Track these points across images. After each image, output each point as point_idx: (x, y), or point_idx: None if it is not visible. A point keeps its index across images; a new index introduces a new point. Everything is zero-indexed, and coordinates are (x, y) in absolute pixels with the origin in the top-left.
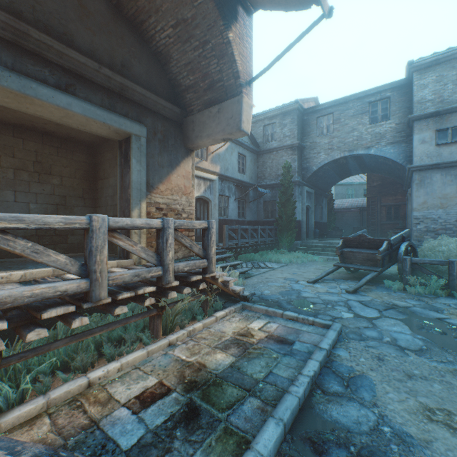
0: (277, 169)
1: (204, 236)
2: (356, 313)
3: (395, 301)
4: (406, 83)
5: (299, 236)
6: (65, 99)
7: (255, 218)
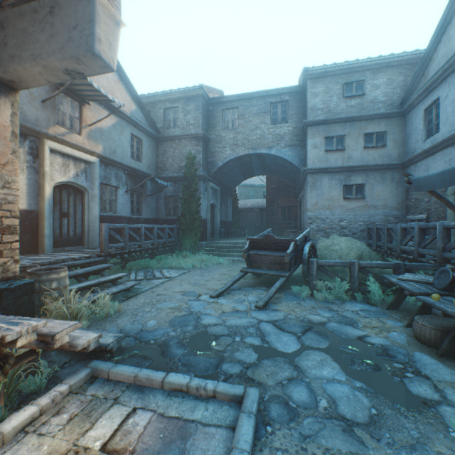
0: (180, 160)
1: None
2: (273, 348)
3: (310, 315)
4: (301, 91)
5: (204, 236)
6: None
7: (155, 215)
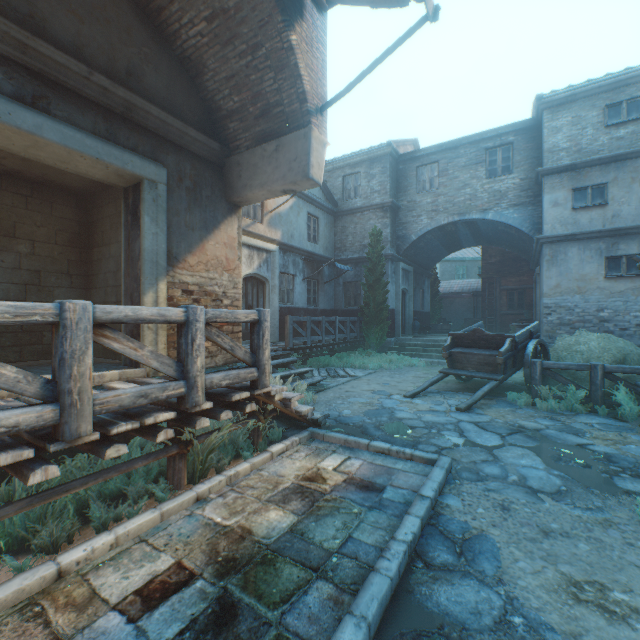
0: (362, 237)
1: (253, 333)
2: (471, 441)
3: (523, 422)
4: (534, 125)
5: (393, 331)
6: (31, 118)
7: (332, 305)
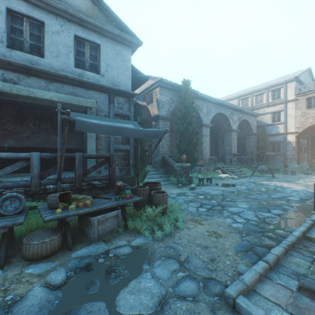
0: None
1: None
2: None
3: None
4: None
5: None
6: None
7: None
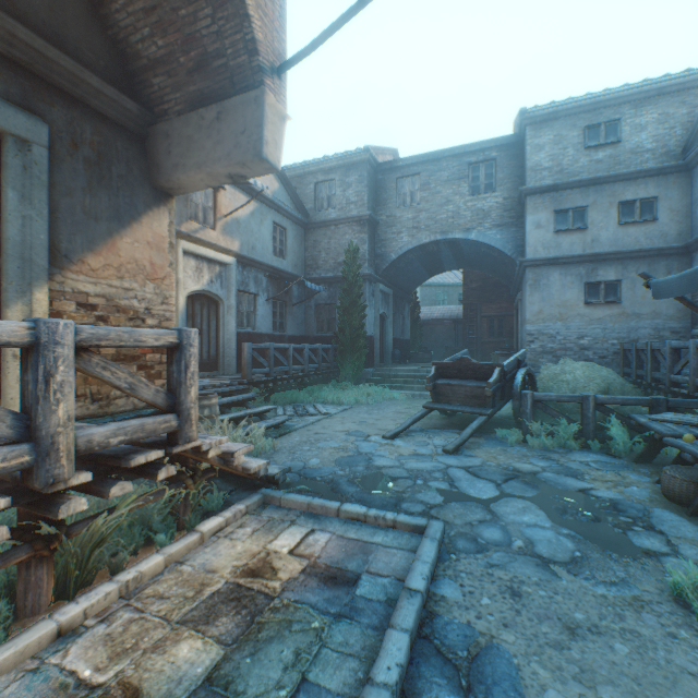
0: (337, 254)
1: (172, 364)
2: (464, 493)
3: (517, 464)
4: (517, 142)
5: (371, 361)
6: None
7: (303, 331)
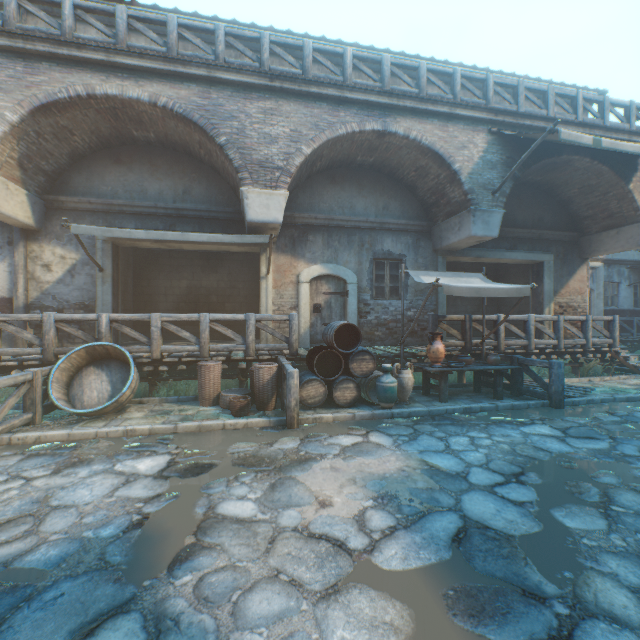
0: None
1: (608, 325)
2: None
3: None
4: None
5: None
6: (514, 254)
7: None
